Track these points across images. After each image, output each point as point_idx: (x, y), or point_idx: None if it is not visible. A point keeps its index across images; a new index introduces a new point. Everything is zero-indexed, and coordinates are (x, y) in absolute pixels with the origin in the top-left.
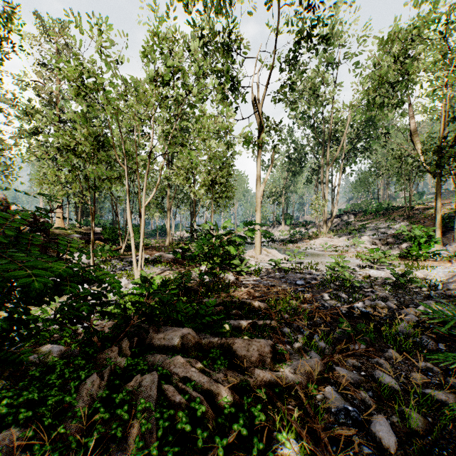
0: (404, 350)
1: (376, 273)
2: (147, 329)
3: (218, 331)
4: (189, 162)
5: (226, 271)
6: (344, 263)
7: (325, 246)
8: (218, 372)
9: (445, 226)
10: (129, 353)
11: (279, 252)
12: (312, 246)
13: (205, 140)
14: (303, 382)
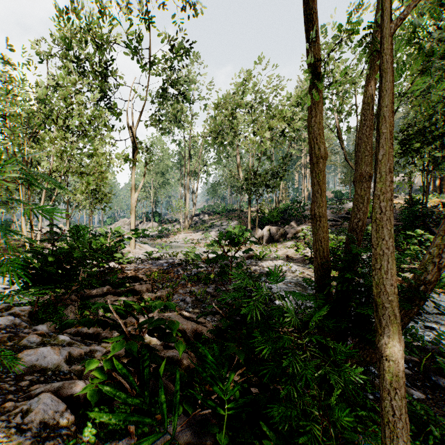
0: (206, 283)
1: (211, 256)
2: (83, 290)
3: (124, 287)
4: (87, 185)
5: (111, 262)
6: (195, 251)
7: (186, 239)
8: (130, 297)
9: (255, 225)
10: (79, 300)
11: (150, 246)
12: (176, 240)
13: (101, 172)
14: (165, 296)
